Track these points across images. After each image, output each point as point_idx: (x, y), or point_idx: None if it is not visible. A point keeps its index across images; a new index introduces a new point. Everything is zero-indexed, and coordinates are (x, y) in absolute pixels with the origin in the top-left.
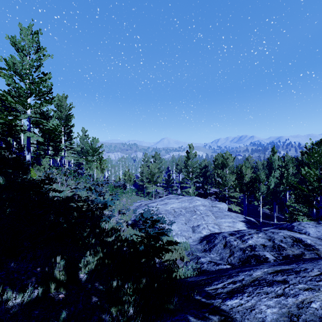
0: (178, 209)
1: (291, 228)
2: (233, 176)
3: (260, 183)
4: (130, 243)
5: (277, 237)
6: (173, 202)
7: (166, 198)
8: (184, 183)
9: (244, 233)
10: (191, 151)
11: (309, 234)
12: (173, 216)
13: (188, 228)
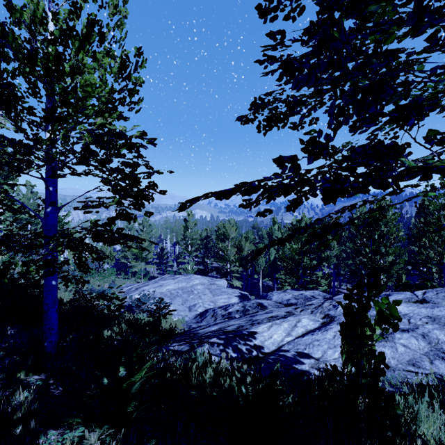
0: (175, 290)
1: (265, 297)
2: (235, 249)
3: (260, 255)
4: (150, 312)
5: (249, 304)
6: (169, 283)
7: (160, 280)
8: (182, 258)
9: (230, 305)
10: (191, 220)
11: (272, 299)
12: (169, 298)
13: (185, 308)
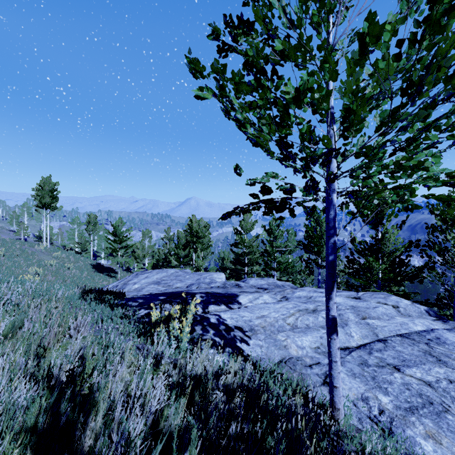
0: None
1: None
2: None
3: None
4: None
5: None
6: None
7: None
8: None
9: None
10: None
11: None
12: None
13: None
